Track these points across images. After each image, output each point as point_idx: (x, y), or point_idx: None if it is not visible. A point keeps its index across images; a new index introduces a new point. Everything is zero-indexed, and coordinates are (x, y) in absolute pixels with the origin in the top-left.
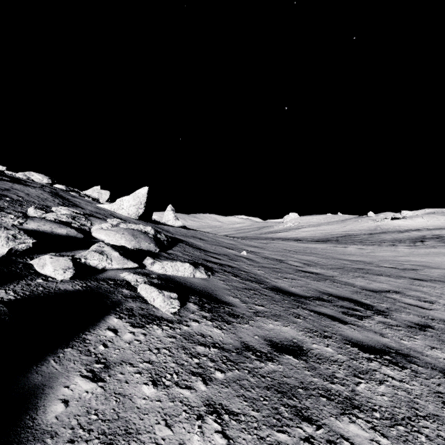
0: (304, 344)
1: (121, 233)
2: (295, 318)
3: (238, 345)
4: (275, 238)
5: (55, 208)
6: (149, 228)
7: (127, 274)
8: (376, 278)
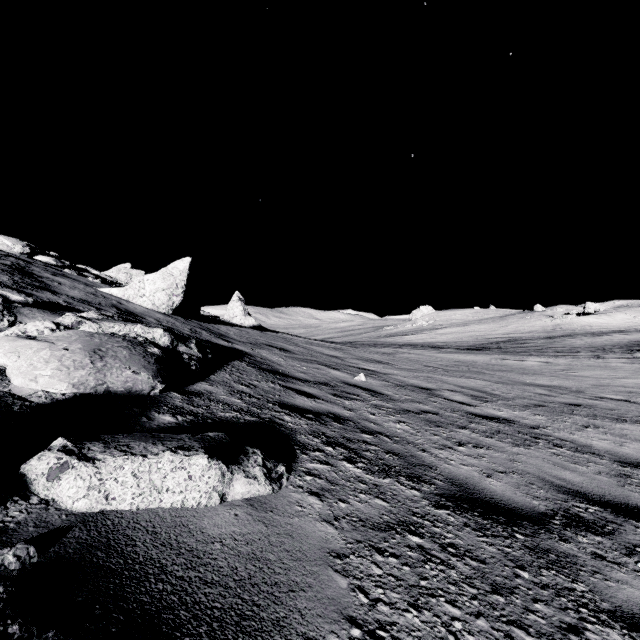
0: None
1: (60, 346)
2: None
3: None
4: (402, 343)
5: None
6: (157, 332)
7: None
8: (622, 429)
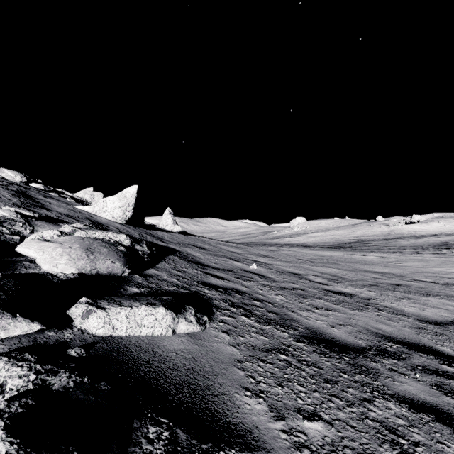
0: None
1: (67, 246)
2: (396, 453)
3: None
4: (283, 243)
5: None
6: (122, 236)
7: None
8: (426, 300)
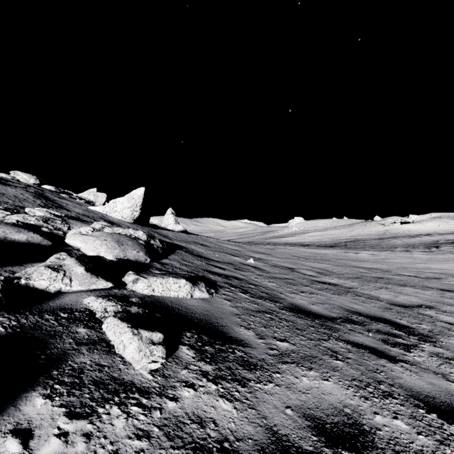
0: (362, 417)
1: (102, 239)
2: (332, 359)
3: (262, 440)
4: (281, 243)
5: (29, 209)
6: (140, 233)
7: (93, 299)
8: (401, 289)
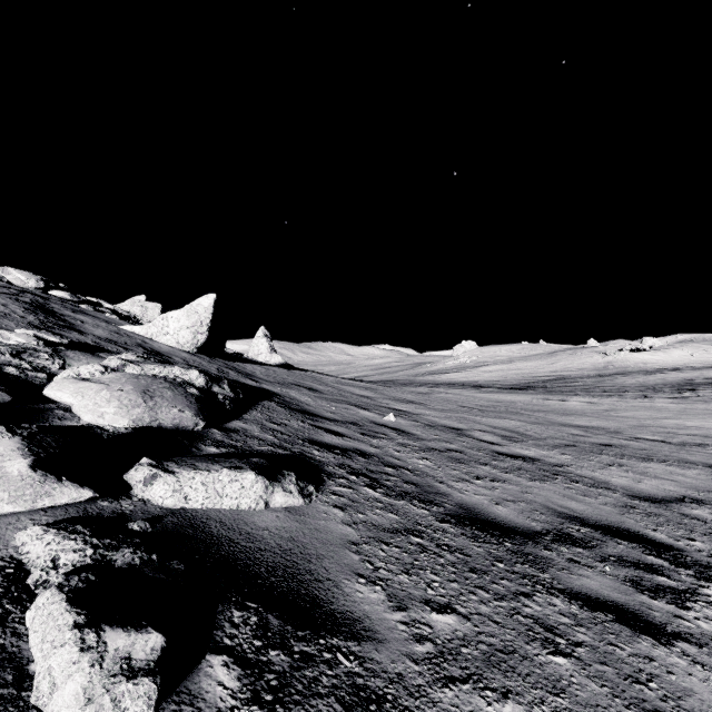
0: None
1: (115, 387)
2: (548, 652)
3: None
4: (441, 382)
5: None
6: (193, 373)
7: (37, 534)
8: (645, 467)
